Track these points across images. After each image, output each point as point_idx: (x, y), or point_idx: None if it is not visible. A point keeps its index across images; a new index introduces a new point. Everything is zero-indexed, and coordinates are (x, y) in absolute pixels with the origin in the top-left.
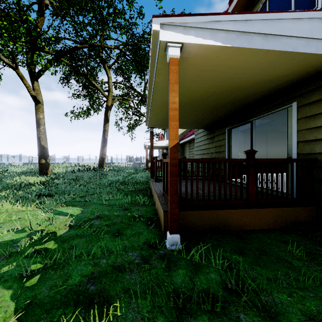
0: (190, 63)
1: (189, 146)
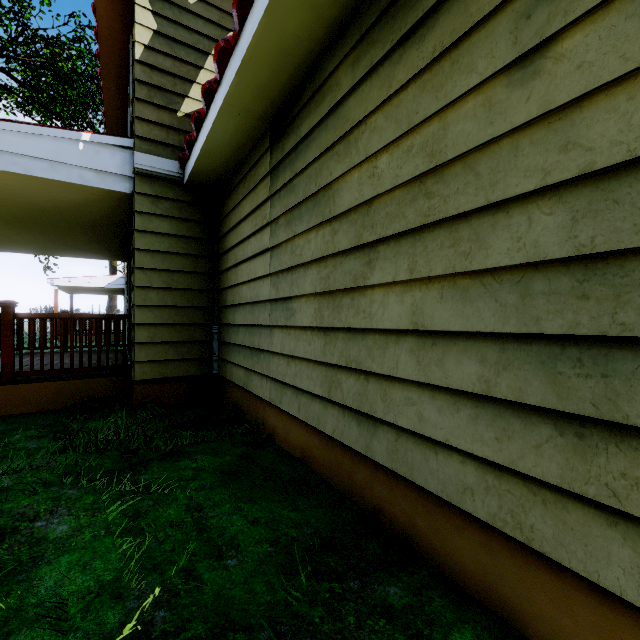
0: None
1: None
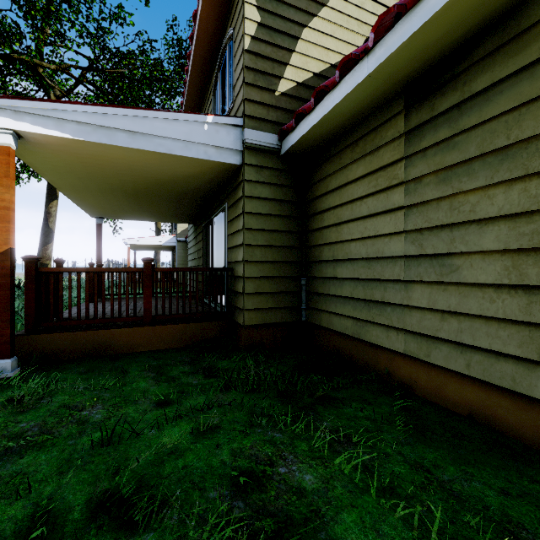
0: (52, 148)
1: None
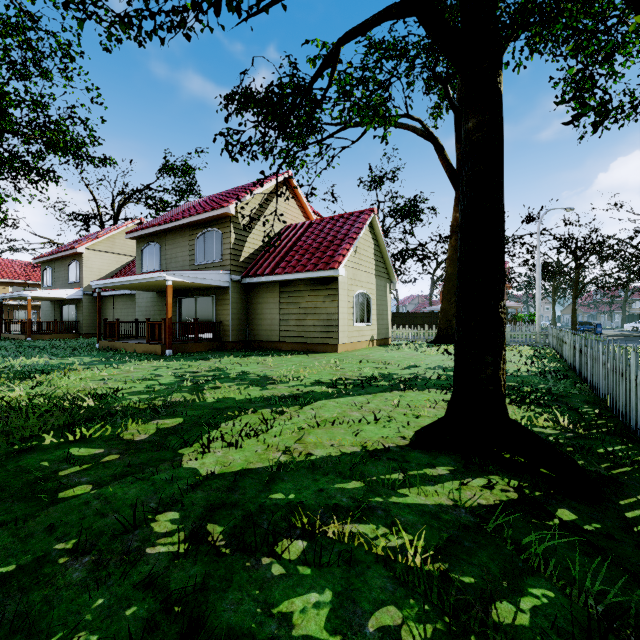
0: (173, 281)
1: (116, 302)
